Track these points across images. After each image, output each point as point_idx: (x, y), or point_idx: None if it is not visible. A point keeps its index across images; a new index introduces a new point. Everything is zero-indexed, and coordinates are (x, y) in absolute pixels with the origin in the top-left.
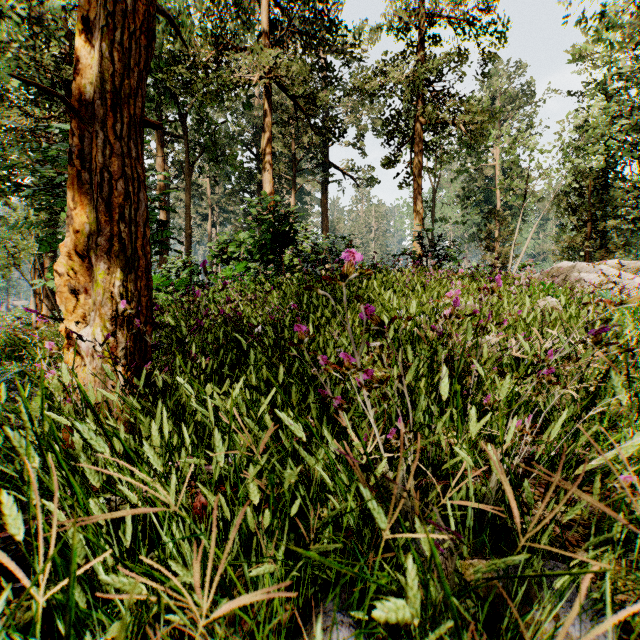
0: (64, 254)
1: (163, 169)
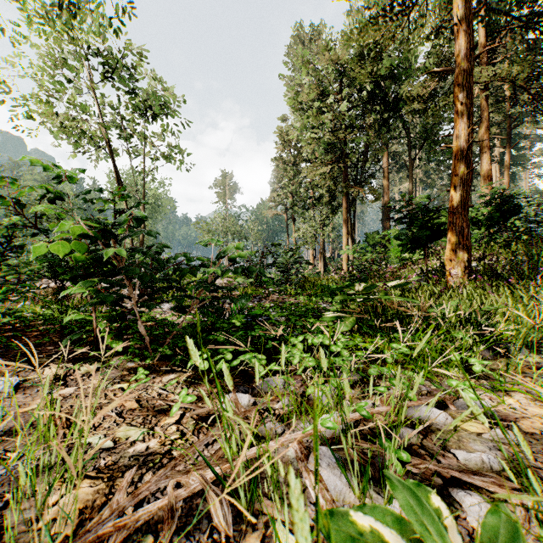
0: (448, 250)
1: (387, 164)
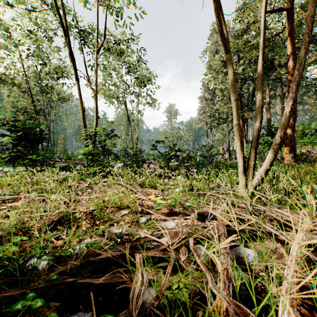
0: (285, 149)
1: (268, 95)
